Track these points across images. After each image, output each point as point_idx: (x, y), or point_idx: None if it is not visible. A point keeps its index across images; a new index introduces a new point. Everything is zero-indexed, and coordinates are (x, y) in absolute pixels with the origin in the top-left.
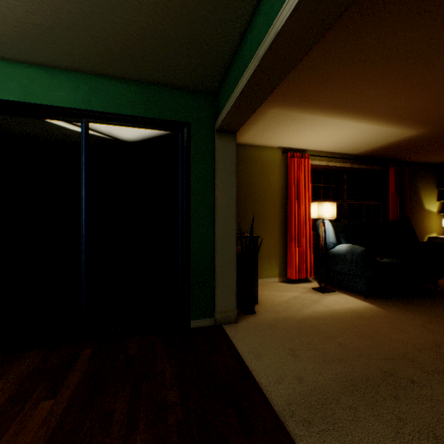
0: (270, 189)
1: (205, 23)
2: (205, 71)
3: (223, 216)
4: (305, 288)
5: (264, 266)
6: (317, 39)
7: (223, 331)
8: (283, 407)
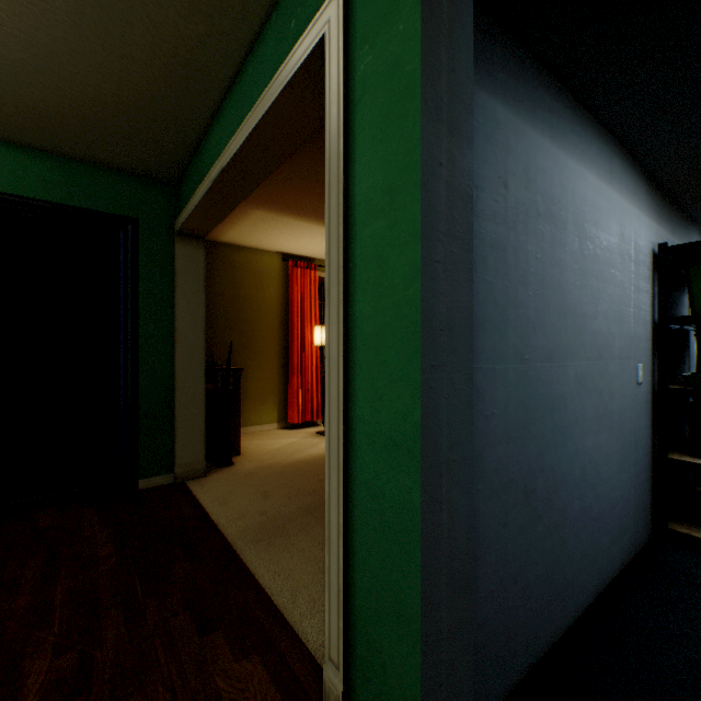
0: (267, 306)
1: (152, 121)
2: (158, 161)
3: (186, 342)
4: (308, 433)
5: (258, 409)
6: (264, 179)
7: (184, 487)
8: (237, 535)
